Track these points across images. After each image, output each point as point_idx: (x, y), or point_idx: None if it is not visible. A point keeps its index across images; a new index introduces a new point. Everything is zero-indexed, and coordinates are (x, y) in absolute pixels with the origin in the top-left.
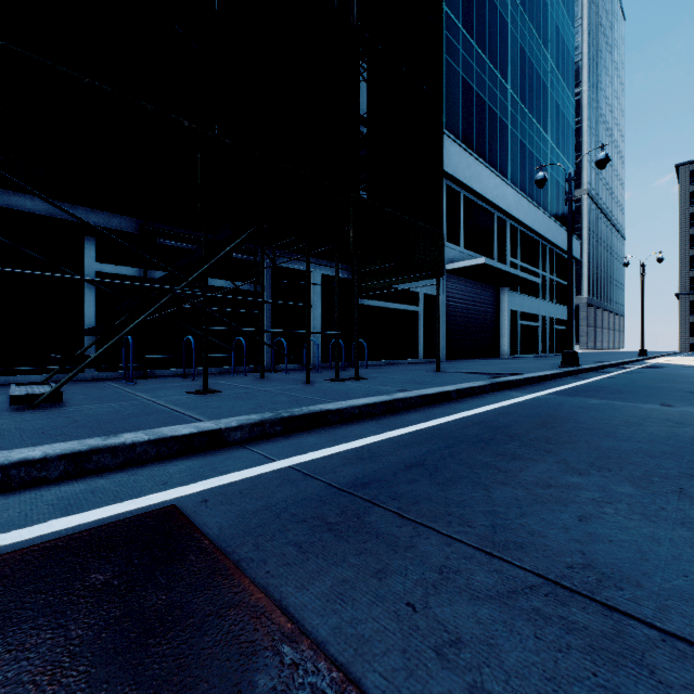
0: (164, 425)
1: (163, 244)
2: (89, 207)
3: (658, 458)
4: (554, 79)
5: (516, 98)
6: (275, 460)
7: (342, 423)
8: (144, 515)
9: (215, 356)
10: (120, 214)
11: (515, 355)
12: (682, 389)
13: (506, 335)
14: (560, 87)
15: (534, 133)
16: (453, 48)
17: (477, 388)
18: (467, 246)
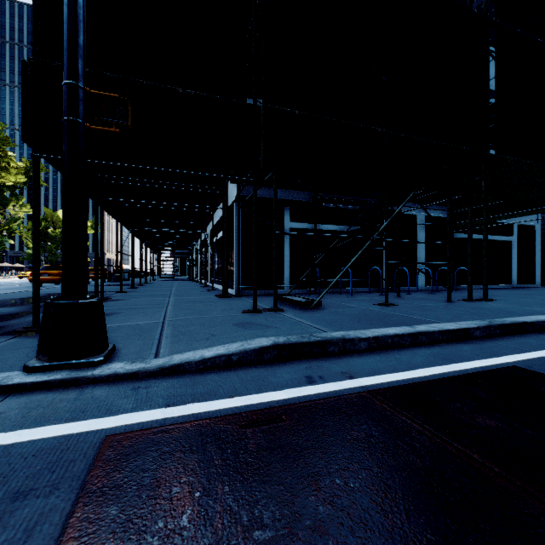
0: (421, 323)
1: (322, 206)
2: (288, 189)
3: None
4: None
5: None
6: (530, 351)
7: (534, 332)
8: (508, 368)
9: (354, 280)
10: (303, 190)
11: None
12: None
13: None
14: None
15: None
16: None
17: None
18: None
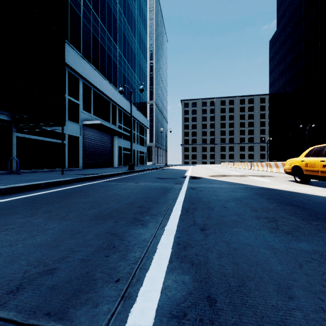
0: None
1: None
2: None
3: (87, 203)
4: (138, 52)
5: (121, 53)
6: None
7: None
8: None
9: None
10: None
11: (121, 166)
12: (154, 177)
13: (116, 157)
14: (141, 57)
15: (129, 72)
16: (87, 16)
17: (63, 181)
18: (96, 114)
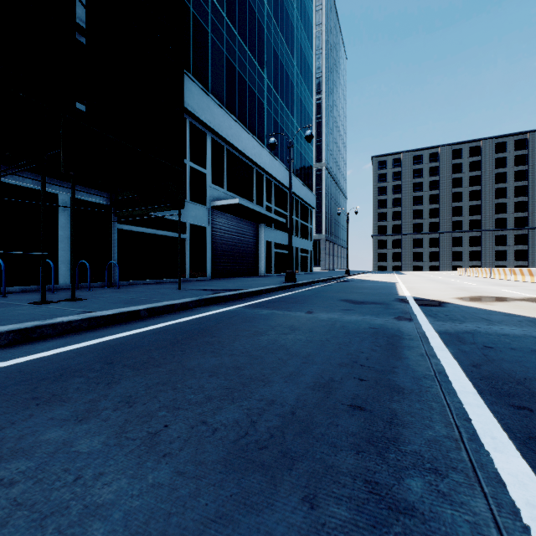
0: None
1: None
2: None
3: (216, 376)
4: (299, 81)
5: (271, 86)
6: None
7: None
8: None
9: None
10: None
11: (270, 274)
12: (338, 298)
13: (263, 259)
14: (303, 88)
15: (284, 115)
16: (218, 30)
17: (178, 305)
18: (231, 190)
